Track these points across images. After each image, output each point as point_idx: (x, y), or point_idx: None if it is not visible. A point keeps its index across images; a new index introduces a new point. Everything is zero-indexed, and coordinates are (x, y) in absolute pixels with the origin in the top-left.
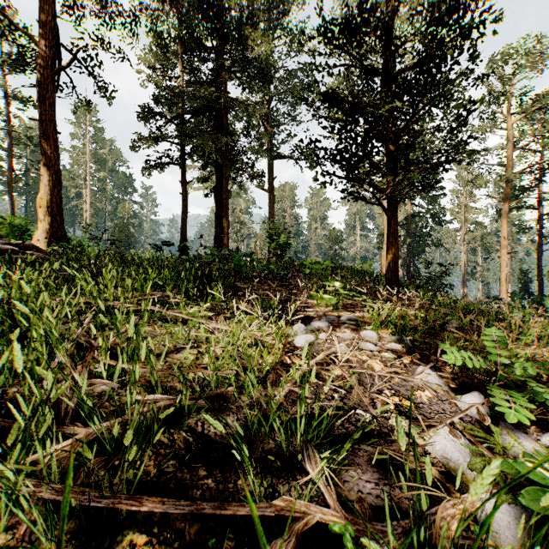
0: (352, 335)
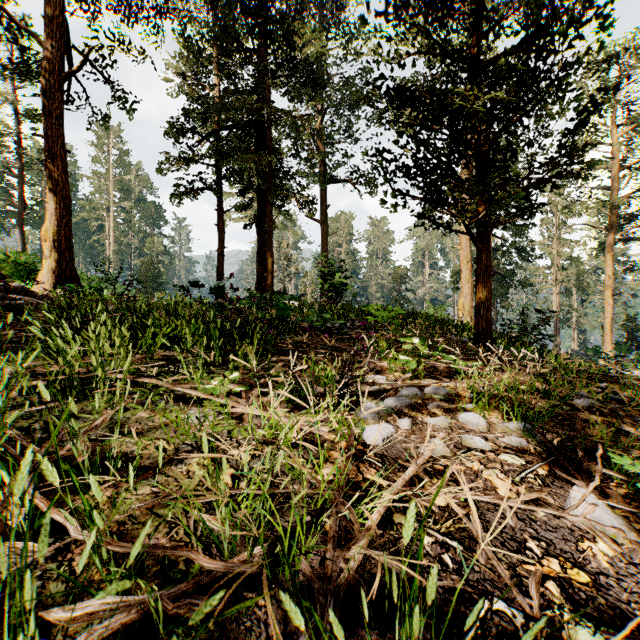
0: (448, 421)
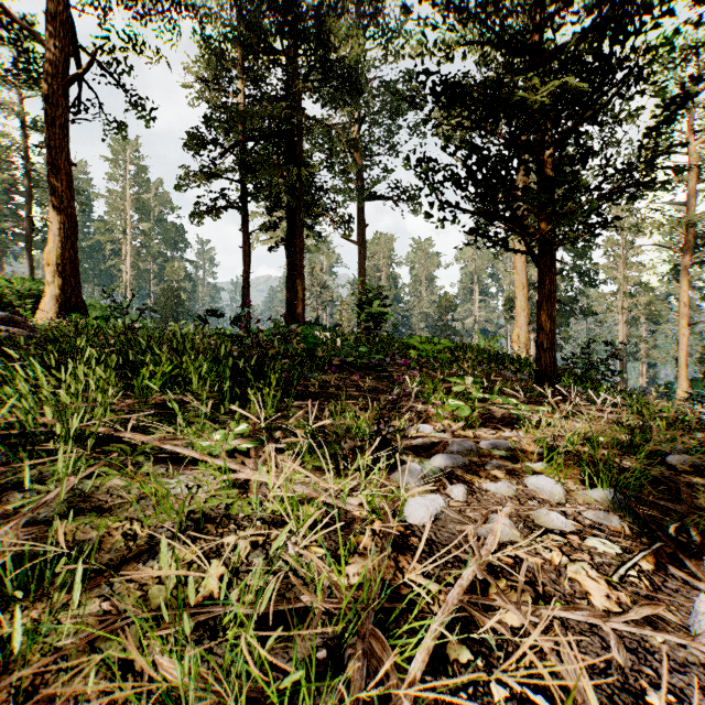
0: (514, 488)
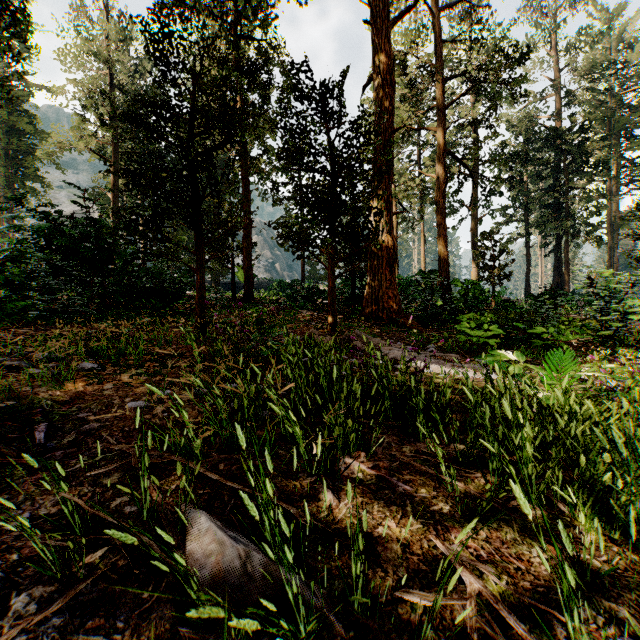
0: None
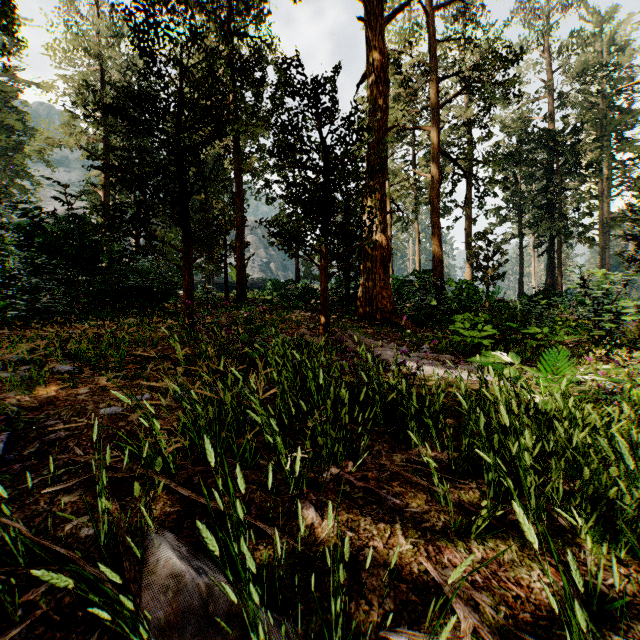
0: None
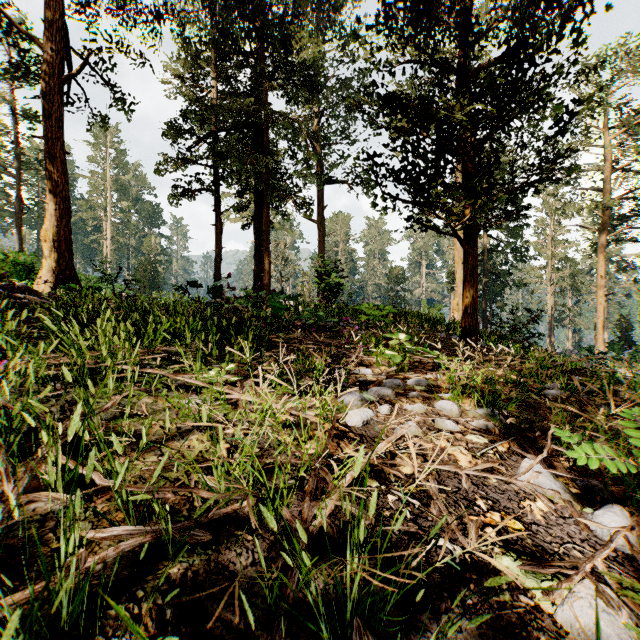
0: (425, 408)
